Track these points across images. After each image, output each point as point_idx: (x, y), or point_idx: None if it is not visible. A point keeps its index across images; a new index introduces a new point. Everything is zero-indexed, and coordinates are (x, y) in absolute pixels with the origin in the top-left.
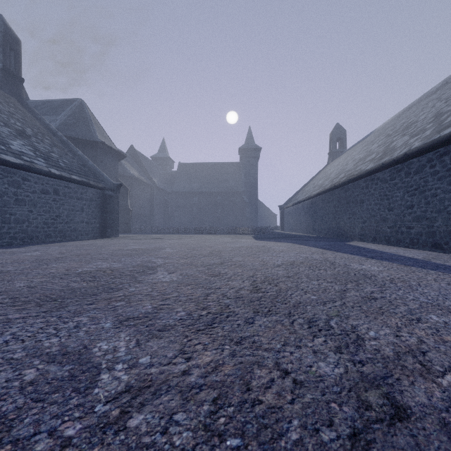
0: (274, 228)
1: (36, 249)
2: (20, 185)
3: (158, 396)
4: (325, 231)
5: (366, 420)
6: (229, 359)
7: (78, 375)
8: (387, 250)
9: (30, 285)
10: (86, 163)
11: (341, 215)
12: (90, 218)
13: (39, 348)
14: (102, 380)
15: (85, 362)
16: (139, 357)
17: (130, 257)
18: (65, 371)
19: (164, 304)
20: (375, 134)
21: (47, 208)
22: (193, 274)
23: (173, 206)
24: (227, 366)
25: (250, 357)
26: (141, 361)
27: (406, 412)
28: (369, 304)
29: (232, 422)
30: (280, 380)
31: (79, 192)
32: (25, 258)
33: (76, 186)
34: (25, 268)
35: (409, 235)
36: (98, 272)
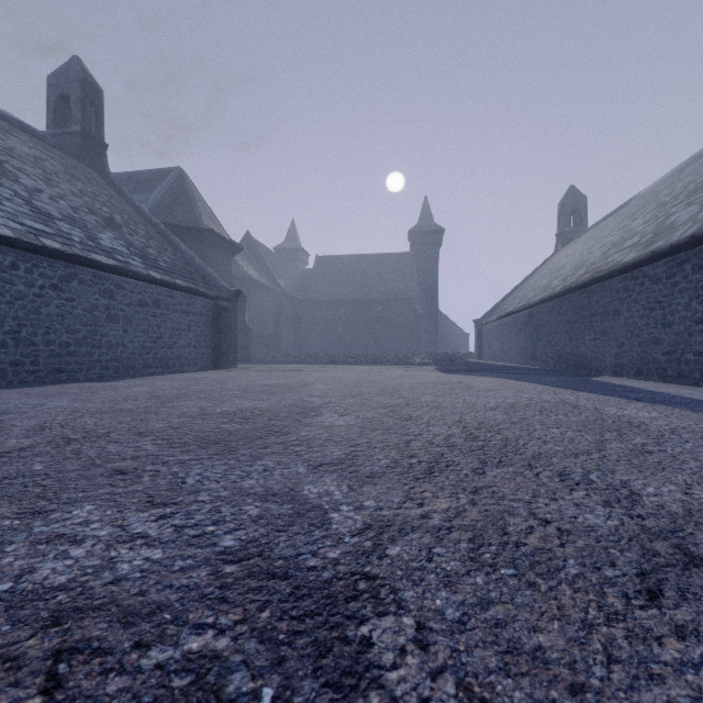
0: (466, 356)
1: (139, 383)
2: (113, 295)
3: (405, 534)
4: (554, 360)
5: (654, 564)
6: (470, 507)
7: (304, 513)
8: (662, 389)
9: (172, 426)
10: (191, 261)
11: (581, 334)
12: (199, 341)
13: (241, 488)
14: (334, 519)
15: (303, 503)
16: (362, 501)
17: (273, 395)
18: (287, 509)
19: (356, 450)
20: (639, 203)
21: (145, 326)
22: (374, 417)
23: (308, 321)
24: (471, 513)
25: (495, 506)
26: (366, 505)
27: (702, 561)
28: (642, 458)
29: (499, 557)
30: (540, 527)
31: (185, 304)
32: (137, 395)
33: (181, 295)
34: (146, 406)
35: (699, 366)
36: (244, 412)
